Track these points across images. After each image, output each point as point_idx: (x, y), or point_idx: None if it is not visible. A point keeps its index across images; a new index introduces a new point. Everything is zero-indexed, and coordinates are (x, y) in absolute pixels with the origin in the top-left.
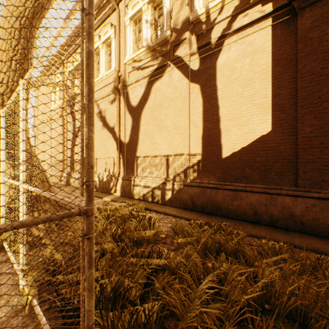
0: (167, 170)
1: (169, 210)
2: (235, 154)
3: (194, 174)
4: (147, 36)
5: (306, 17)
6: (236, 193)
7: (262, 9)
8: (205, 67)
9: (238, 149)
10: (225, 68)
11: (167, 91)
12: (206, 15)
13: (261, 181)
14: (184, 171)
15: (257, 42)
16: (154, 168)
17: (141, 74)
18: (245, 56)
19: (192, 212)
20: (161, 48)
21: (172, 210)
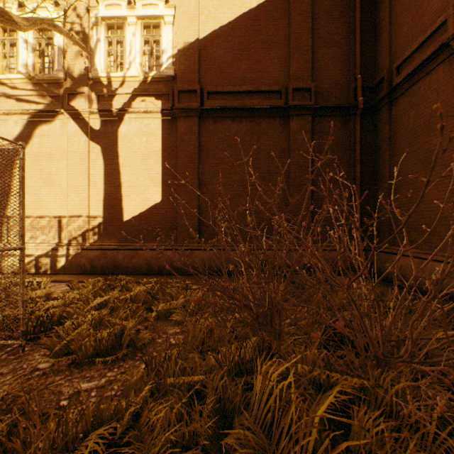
0: (60, 234)
1: (63, 277)
2: (135, 218)
3: (94, 237)
4: (28, 61)
5: (182, 124)
6: (135, 252)
7: (155, 103)
8: (107, 131)
9: (138, 214)
10: (126, 139)
11: (60, 141)
12: (108, 80)
13: (155, 241)
14: (83, 235)
15: (152, 127)
16: (39, 232)
17: (17, 107)
18: (144, 135)
19: (92, 275)
20: (50, 86)
21: (67, 277)
